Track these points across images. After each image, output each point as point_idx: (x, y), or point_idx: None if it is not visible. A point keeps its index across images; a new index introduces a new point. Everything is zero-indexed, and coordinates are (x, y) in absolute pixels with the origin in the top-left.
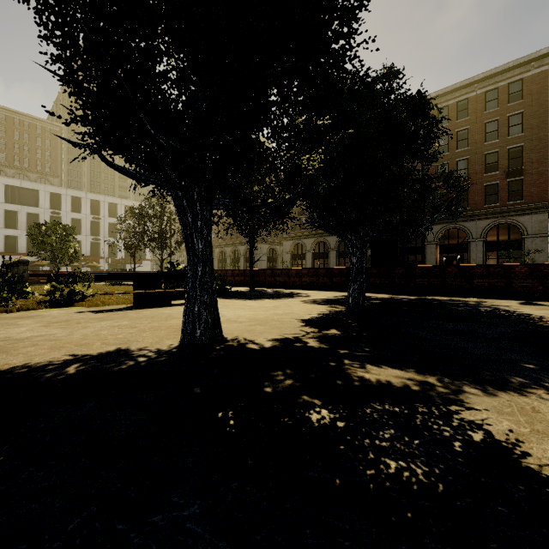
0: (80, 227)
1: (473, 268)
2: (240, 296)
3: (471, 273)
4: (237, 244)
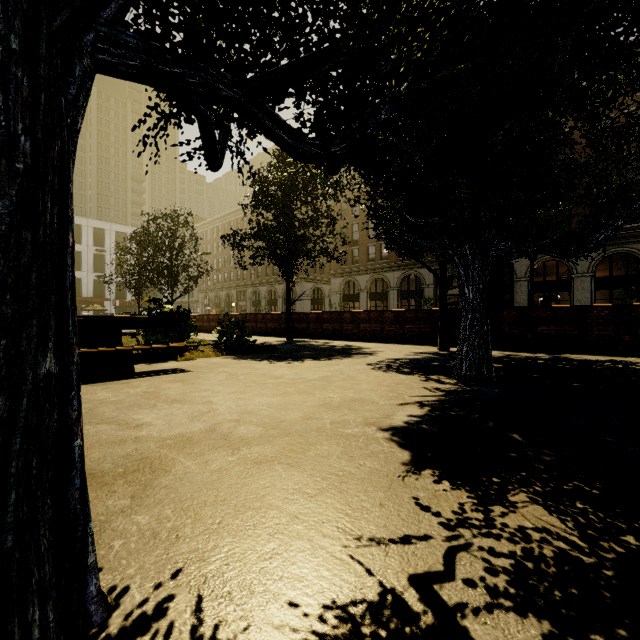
0: (80, 262)
1: (638, 309)
2: (268, 353)
3: (633, 317)
4: (273, 283)
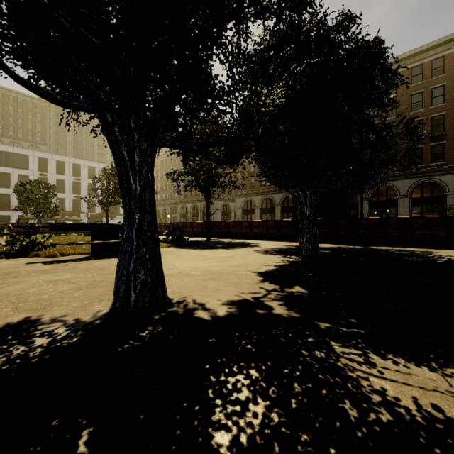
0: (63, 187)
1: (415, 219)
2: (197, 246)
3: (412, 224)
4: (196, 201)
